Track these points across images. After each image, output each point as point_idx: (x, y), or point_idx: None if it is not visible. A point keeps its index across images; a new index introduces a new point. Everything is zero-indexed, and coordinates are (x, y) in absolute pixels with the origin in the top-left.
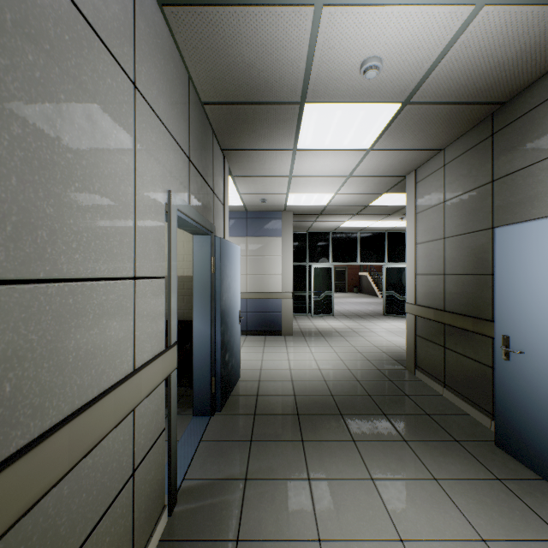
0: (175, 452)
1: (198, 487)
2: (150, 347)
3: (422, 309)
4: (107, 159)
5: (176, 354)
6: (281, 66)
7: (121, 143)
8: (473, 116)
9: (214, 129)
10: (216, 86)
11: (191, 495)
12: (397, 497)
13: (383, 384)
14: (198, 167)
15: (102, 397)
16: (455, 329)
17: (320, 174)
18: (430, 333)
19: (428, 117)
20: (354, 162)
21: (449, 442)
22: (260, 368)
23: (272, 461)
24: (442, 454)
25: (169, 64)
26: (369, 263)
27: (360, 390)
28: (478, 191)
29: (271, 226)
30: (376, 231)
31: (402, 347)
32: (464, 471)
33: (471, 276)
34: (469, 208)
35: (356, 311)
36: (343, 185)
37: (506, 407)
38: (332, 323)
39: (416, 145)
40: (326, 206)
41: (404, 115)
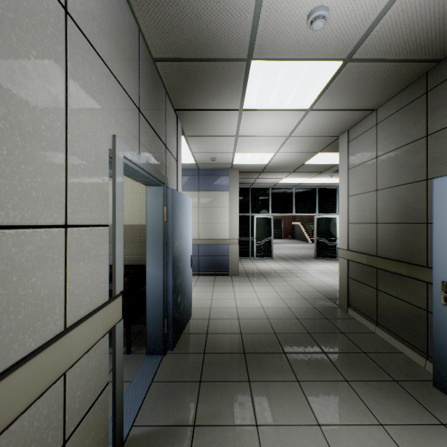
0: (120, 404)
1: (146, 436)
2: (88, 300)
3: (355, 254)
4: (20, 82)
5: (122, 304)
6: (229, 17)
7: (44, 69)
8: (409, 75)
9: (166, 88)
10: (166, 40)
11: (138, 445)
12: (346, 446)
13: (320, 322)
14: (149, 120)
15: (2, 378)
16: (387, 273)
17: (263, 134)
18: (362, 276)
19: (366, 76)
20: (294, 122)
21: (388, 382)
22: (210, 307)
23: (220, 405)
24: (383, 395)
25: (115, 7)
26: (302, 214)
27: (300, 327)
28: (411, 146)
29: (219, 182)
30: (308, 187)
31: (334, 286)
32: (408, 415)
33: (404, 224)
34: (402, 162)
35: (291, 254)
36: (283, 145)
37: (445, 350)
38: (272, 265)
39: (352, 106)
40: (267, 165)
41: (344, 73)
